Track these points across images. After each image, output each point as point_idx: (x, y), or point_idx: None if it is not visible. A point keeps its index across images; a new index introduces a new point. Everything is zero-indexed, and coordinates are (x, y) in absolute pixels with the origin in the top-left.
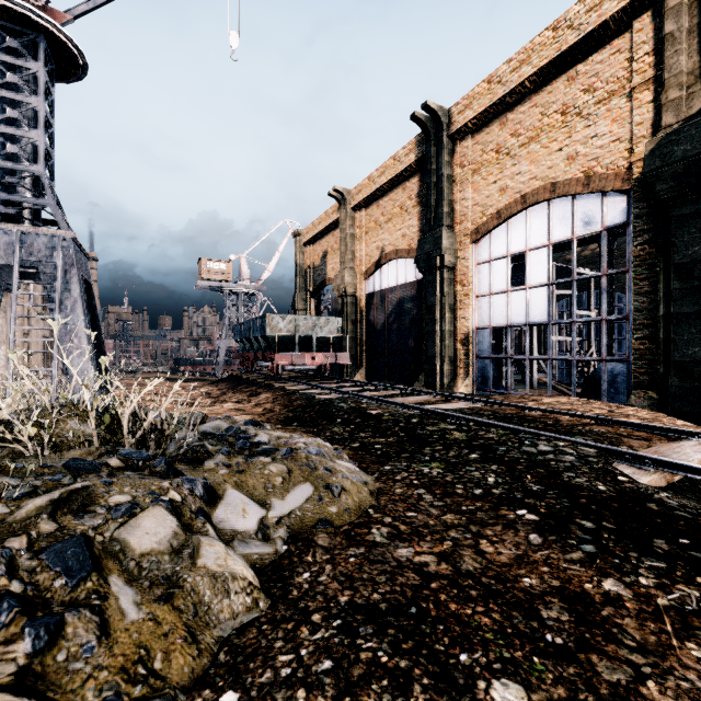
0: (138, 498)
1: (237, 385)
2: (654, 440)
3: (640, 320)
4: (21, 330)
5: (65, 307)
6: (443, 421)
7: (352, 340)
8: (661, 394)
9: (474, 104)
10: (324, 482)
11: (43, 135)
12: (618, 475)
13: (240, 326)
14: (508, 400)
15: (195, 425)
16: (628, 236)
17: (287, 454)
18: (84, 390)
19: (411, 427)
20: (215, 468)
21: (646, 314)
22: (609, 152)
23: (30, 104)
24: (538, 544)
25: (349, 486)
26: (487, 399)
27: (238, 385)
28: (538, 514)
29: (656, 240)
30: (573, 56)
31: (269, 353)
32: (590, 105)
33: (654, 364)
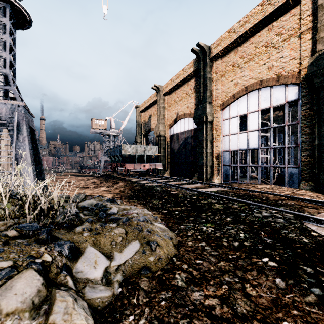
0: (18, 263)
1: (108, 178)
2: (320, 209)
3: (305, 147)
4: (6, 152)
5: (19, 140)
6: (209, 198)
7: (163, 157)
8: (316, 184)
9: (222, 43)
10: (147, 240)
11: (8, 54)
12: (311, 232)
13: (110, 150)
14: (240, 186)
15: (79, 202)
16: (298, 105)
17: (126, 221)
18: (0, 186)
19: (193, 201)
20: (81, 232)
21: (308, 144)
22: (289, 65)
23: (2, 39)
24: (283, 288)
25: (161, 242)
26: (230, 186)
27: (108, 178)
28: (276, 261)
29: (313, 107)
30: (271, 18)
31: (123, 163)
32: (279, 42)
33: (312, 168)
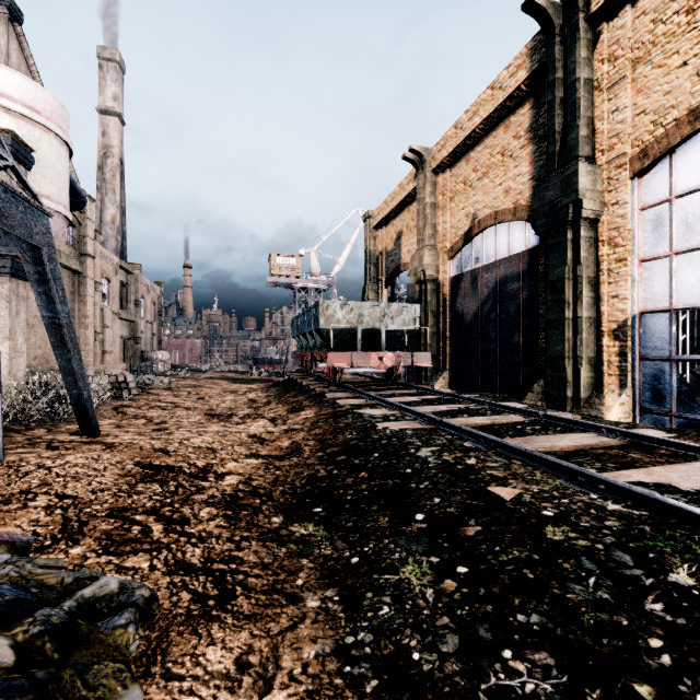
0: None
1: (286, 391)
2: None
3: None
4: (91, 328)
5: None
6: None
7: (432, 335)
8: None
9: None
10: None
11: None
12: None
13: (297, 320)
14: None
15: None
16: None
17: None
18: None
19: None
20: None
21: None
22: None
23: None
24: None
25: None
26: None
27: (287, 391)
28: None
29: None
30: None
31: (326, 351)
32: None
33: None
